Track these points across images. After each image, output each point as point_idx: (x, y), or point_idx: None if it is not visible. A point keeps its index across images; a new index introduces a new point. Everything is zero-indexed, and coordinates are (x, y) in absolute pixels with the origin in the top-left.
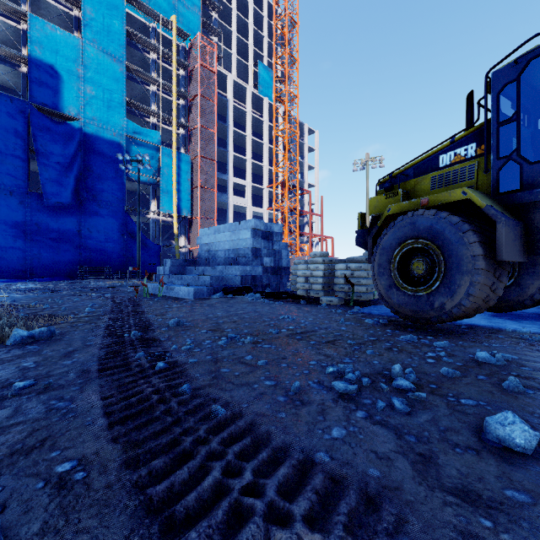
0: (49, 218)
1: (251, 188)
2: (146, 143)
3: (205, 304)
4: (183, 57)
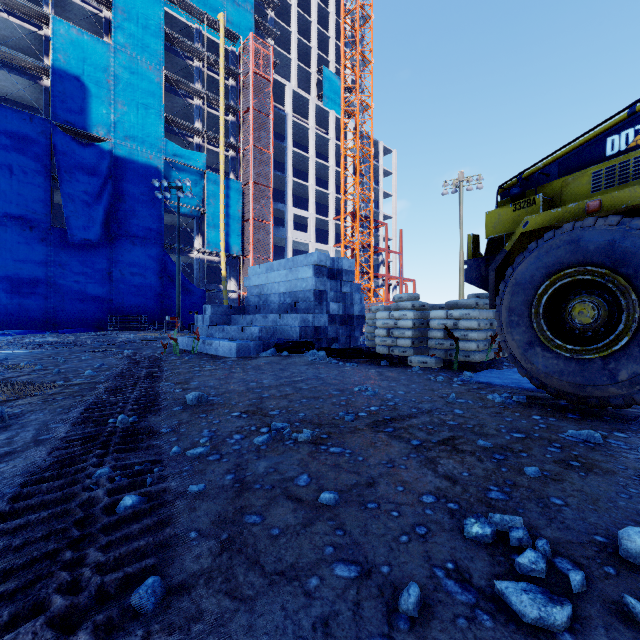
0: (74, 259)
1: (315, 221)
2: (188, 167)
3: (249, 365)
4: (233, 64)
